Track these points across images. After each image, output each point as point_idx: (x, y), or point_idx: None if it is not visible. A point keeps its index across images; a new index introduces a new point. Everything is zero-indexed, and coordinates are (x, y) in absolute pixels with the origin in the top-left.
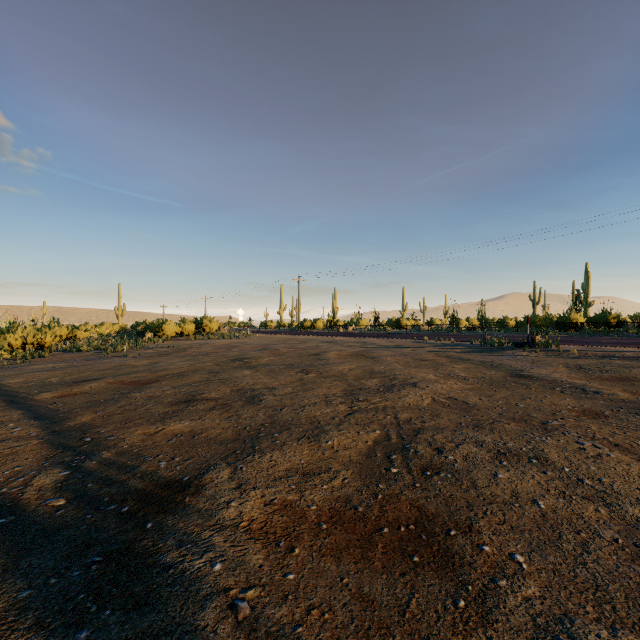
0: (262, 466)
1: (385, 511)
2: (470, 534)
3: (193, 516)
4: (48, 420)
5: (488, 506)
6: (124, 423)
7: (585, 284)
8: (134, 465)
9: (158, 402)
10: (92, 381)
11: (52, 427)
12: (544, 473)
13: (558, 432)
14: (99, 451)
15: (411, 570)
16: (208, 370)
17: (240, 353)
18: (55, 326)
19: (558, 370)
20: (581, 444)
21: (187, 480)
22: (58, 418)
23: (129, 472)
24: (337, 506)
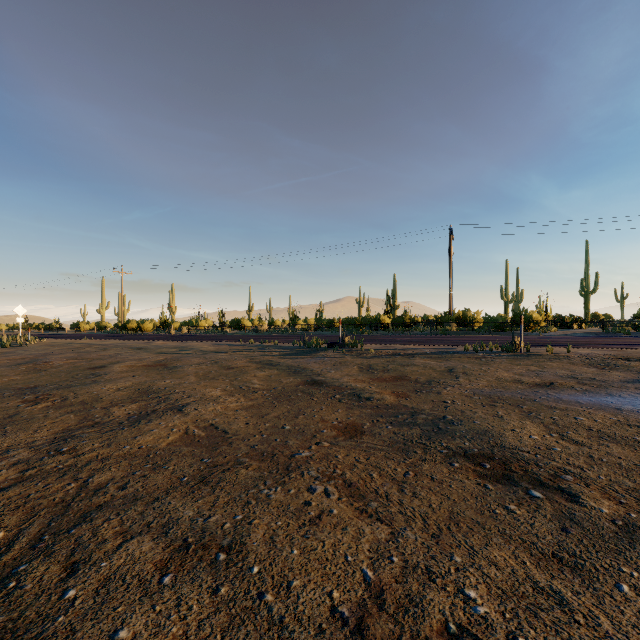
0: None
1: None
2: None
3: None
4: None
5: None
6: None
7: (394, 291)
8: None
9: None
10: None
11: None
12: (214, 593)
13: (297, 473)
14: None
15: None
16: None
17: None
18: None
19: (351, 372)
20: (312, 492)
21: None
22: None
23: None
24: None
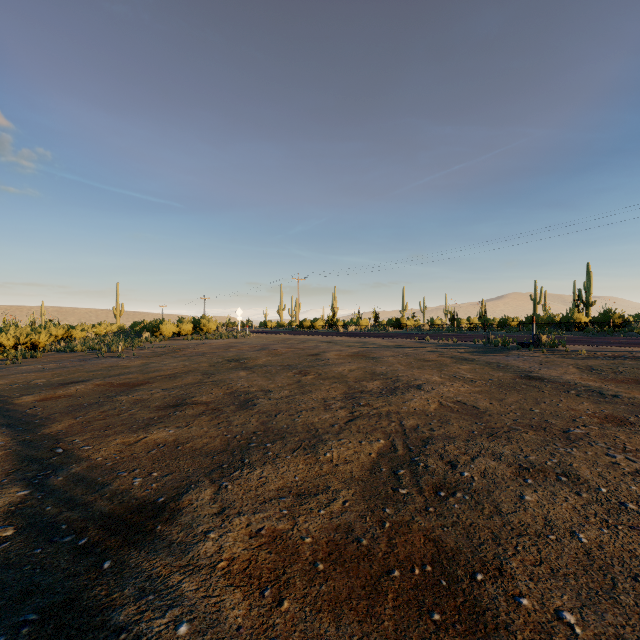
0: (250, 484)
1: (394, 545)
2: (501, 580)
3: (162, 553)
4: (21, 427)
5: (518, 539)
6: (103, 430)
7: (587, 283)
8: (105, 482)
9: (144, 406)
10: (79, 383)
11: (23, 435)
12: (578, 494)
13: (584, 442)
14: (69, 464)
15: (431, 635)
16: (202, 371)
17: (237, 353)
18: (51, 326)
19: (569, 371)
20: (612, 457)
21: (162, 502)
22: (33, 425)
23: (97, 491)
24: (336, 538)
